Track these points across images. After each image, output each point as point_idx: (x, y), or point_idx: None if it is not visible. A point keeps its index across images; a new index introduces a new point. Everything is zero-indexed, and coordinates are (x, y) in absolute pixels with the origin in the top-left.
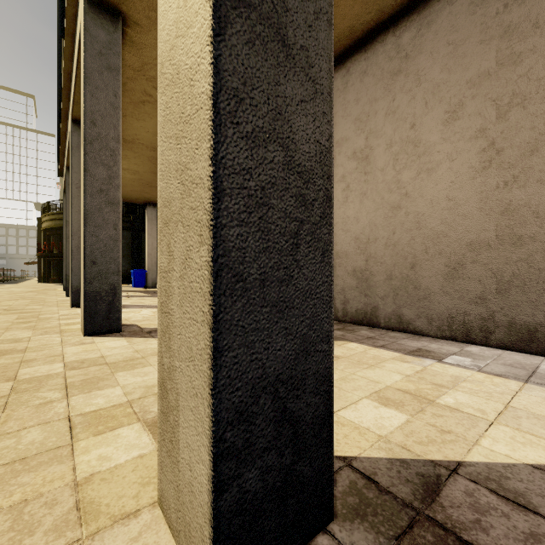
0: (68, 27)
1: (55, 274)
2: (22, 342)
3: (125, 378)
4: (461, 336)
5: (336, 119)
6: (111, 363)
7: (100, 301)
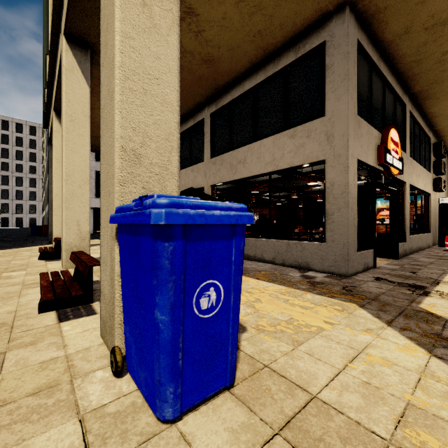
0: None
1: None
2: None
3: None
4: None
5: None
6: None
7: None
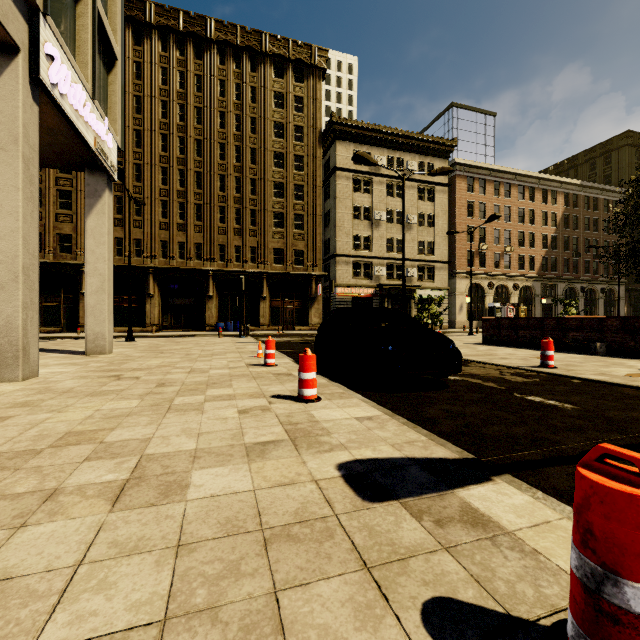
0: None
1: None
2: None
3: None
4: None
5: None
6: None
7: None
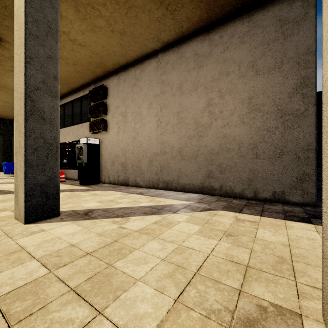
0: None
1: None
2: None
3: (2, 204)
4: (152, 187)
5: (115, 97)
6: None
7: None
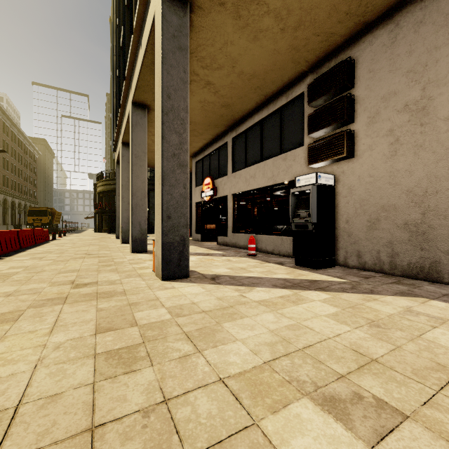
0: (137, 24)
1: (106, 226)
2: (117, 284)
3: (236, 331)
4: None
5: (381, 75)
6: (208, 311)
7: (173, 251)
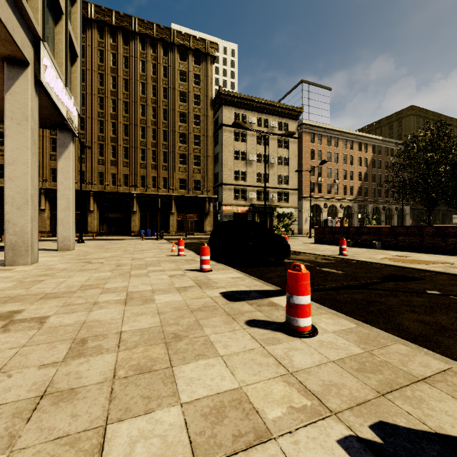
0: None
1: None
2: None
3: None
4: None
5: None
6: None
7: None
